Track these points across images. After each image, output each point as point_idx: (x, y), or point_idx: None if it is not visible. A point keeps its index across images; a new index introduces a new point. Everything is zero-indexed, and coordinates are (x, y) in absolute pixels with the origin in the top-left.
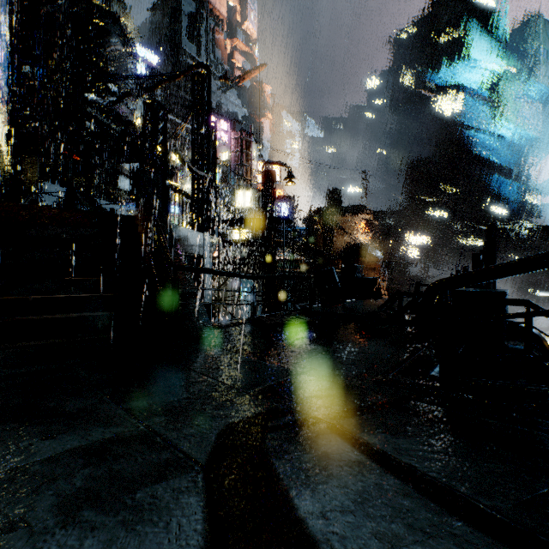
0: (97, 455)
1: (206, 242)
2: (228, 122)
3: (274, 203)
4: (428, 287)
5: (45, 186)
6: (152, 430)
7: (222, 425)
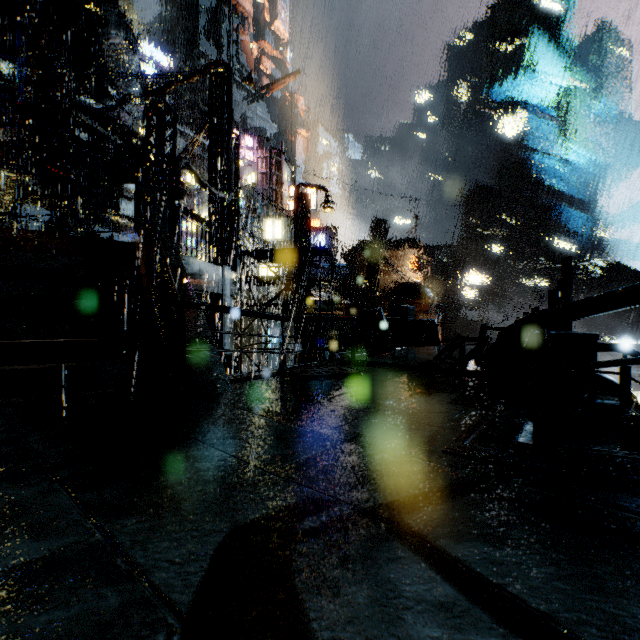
0: (1, 598)
1: (226, 278)
2: (254, 138)
3: (309, 233)
4: (516, 324)
5: (26, 209)
6: (113, 541)
7: (227, 530)
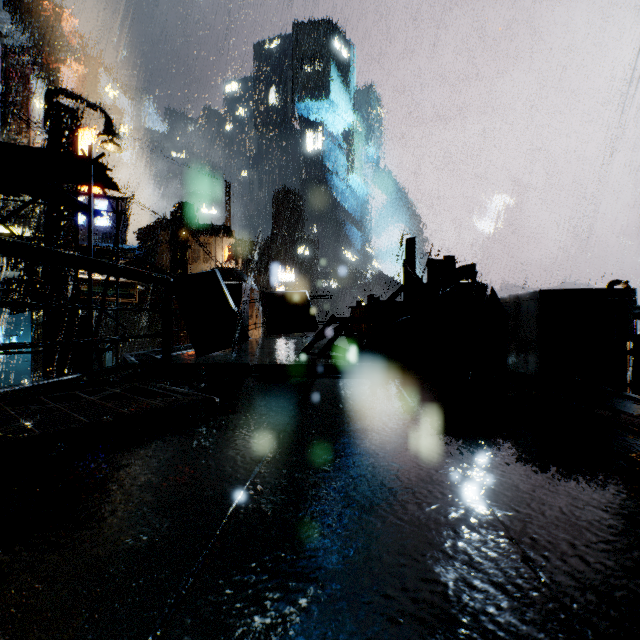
0: None
1: None
2: None
3: None
4: None
5: None
6: None
7: None
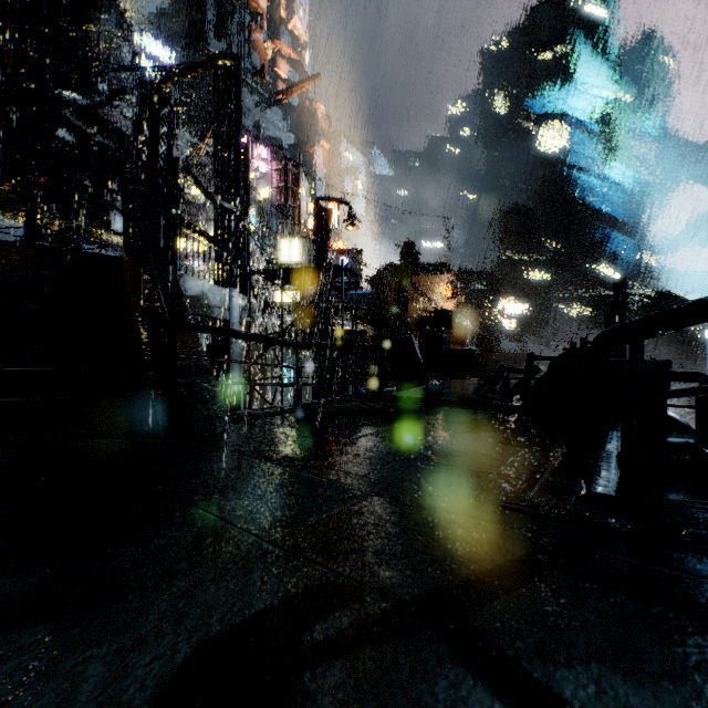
0: None
1: (234, 302)
2: (268, 147)
3: (330, 253)
4: (597, 339)
5: None
6: None
7: (186, 649)
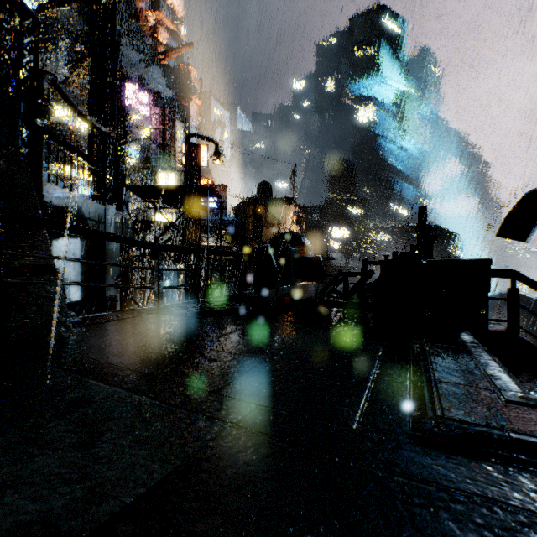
0: None
1: (109, 217)
2: (148, 94)
3: (200, 182)
4: (524, 202)
5: None
6: None
7: None
